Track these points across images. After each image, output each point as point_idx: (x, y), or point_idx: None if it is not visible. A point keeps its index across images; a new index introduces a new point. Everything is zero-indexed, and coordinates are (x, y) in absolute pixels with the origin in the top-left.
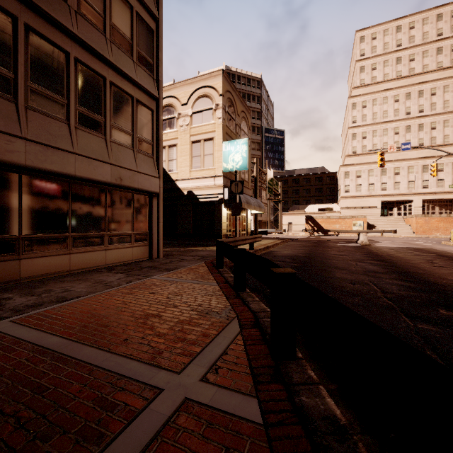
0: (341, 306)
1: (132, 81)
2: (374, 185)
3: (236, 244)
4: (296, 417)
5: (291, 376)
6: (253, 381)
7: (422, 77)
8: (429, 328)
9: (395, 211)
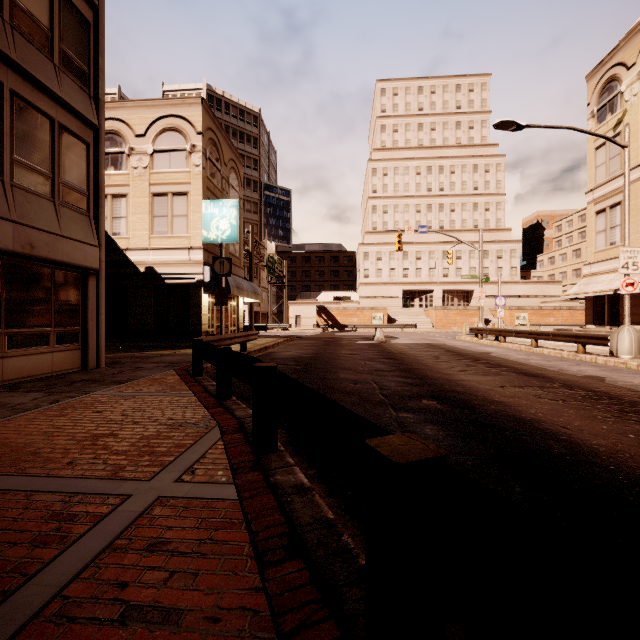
0: (308, 389)
1: (51, 95)
2: (396, 271)
3: (221, 344)
4: (269, 490)
5: (271, 465)
6: (231, 474)
7: (443, 151)
8: (407, 415)
9: (417, 303)
